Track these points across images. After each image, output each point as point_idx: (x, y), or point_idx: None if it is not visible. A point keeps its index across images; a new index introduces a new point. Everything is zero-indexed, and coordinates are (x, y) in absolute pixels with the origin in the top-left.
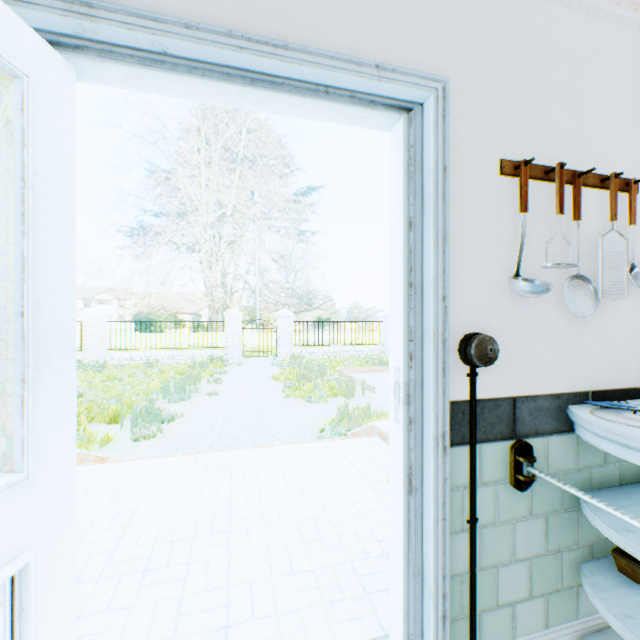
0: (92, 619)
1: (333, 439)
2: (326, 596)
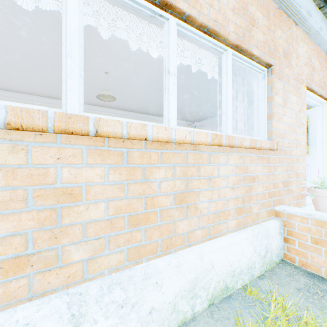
0: None
1: None
2: None
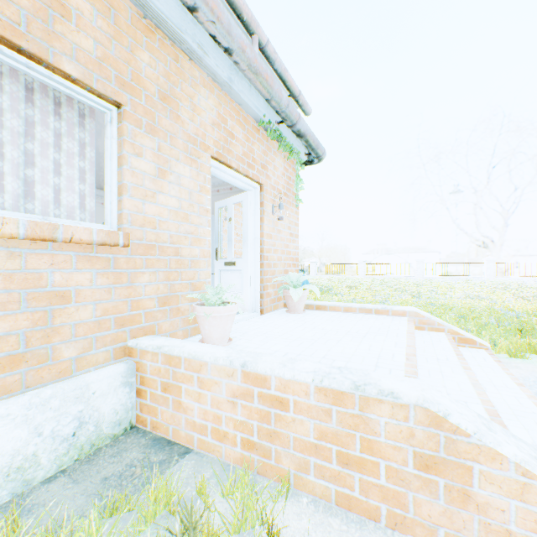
0: (284, 317)
1: (409, 371)
2: (240, 328)
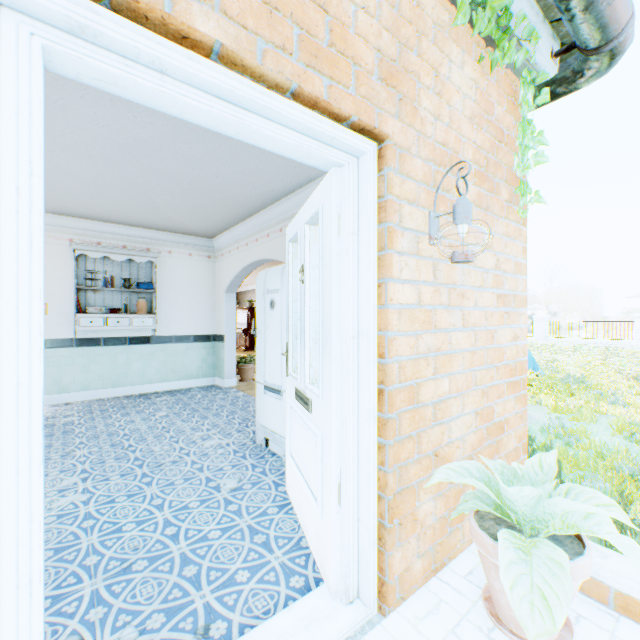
0: None
1: None
2: None
